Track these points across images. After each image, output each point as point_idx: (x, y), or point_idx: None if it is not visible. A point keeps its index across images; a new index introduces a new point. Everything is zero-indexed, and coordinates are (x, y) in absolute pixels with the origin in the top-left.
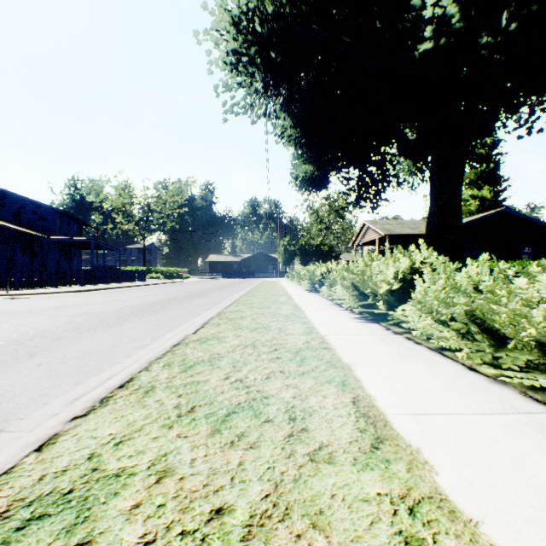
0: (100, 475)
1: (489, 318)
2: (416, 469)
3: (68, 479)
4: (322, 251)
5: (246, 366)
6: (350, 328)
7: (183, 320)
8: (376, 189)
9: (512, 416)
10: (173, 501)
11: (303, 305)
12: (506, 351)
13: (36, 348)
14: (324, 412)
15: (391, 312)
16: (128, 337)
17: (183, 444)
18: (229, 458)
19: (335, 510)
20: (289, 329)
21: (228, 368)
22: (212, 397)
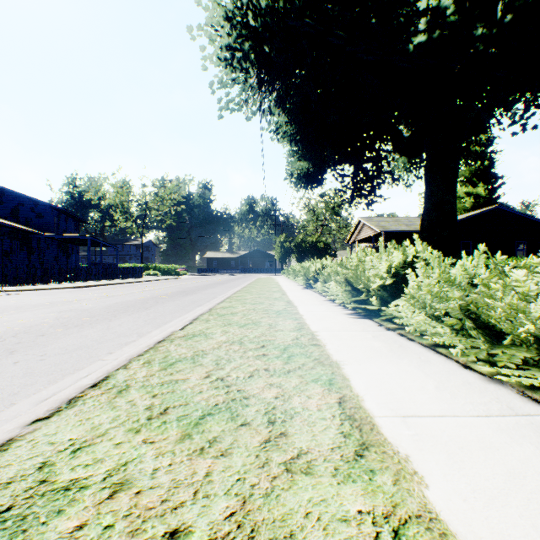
0: (47, 489)
1: (484, 313)
2: (404, 481)
3: (10, 493)
4: (318, 248)
5: (230, 363)
6: (342, 324)
7: (174, 316)
8: (371, 186)
9: (510, 419)
10: (123, 521)
11: (296, 301)
12: (502, 348)
13: (17, 345)
14: (307, 414)
15: (383, 308)
16: (114, 333)
17: (148, 452)
18: (195, 468)
19: (308, 533)
20: (279, 325)
21: (210, 365)
22: (189, 398)
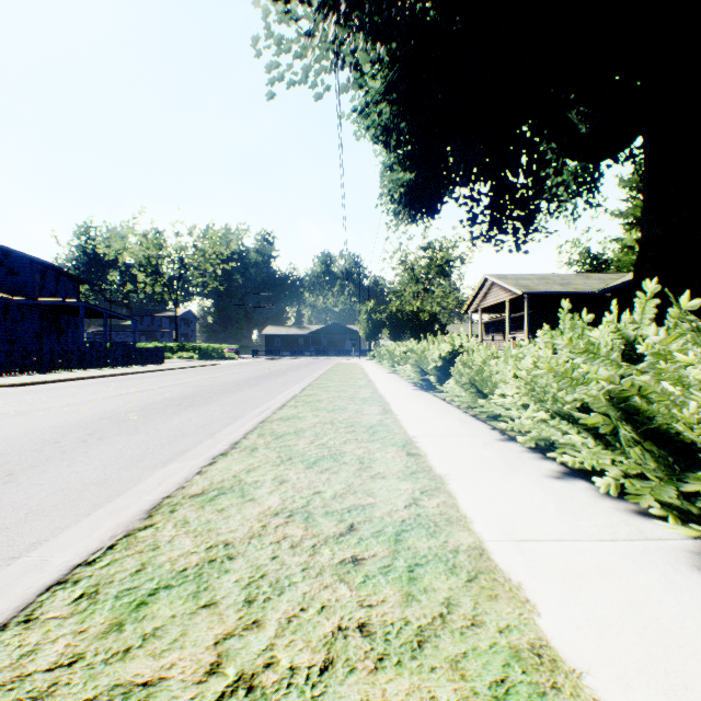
0: None
1: None
2: None
3: None
4: (421, 320)
5: None
6: None
7: (4, 546)
8: (527, 210)
9: None
10: None
11: (428, 446)
12: None
13: None
14: None
15: None
16: None
17: None
18: None
19: None
20: None
21: None
22: None
